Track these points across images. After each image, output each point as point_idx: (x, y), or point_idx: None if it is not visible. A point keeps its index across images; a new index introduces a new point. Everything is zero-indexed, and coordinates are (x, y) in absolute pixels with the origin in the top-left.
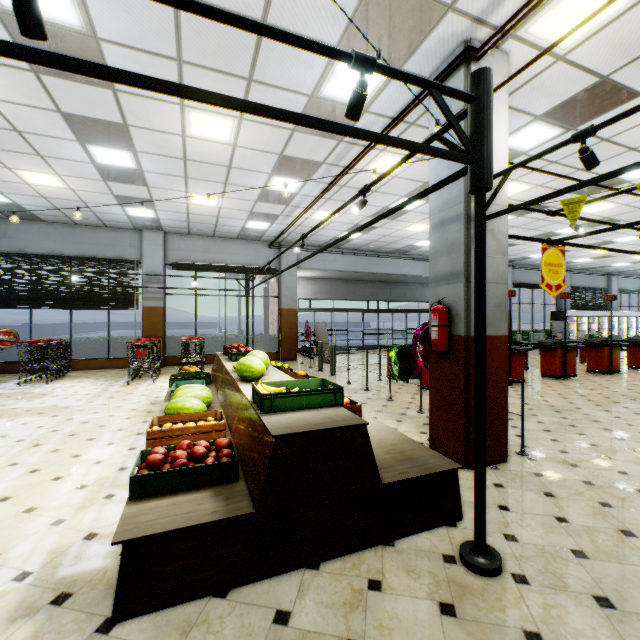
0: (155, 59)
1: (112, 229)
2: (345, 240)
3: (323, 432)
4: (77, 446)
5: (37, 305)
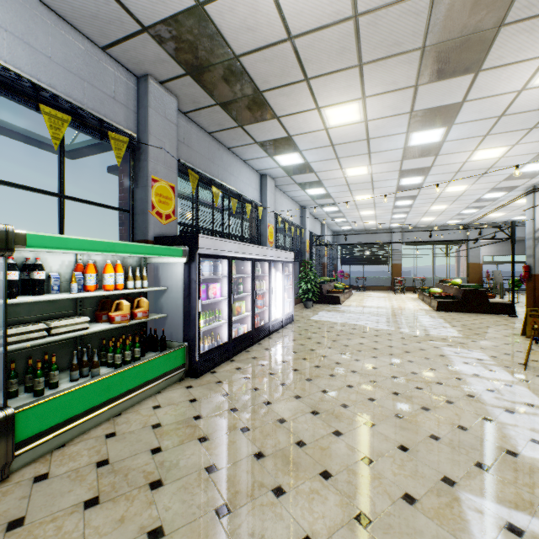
0: (426, 203)
1: (378, 230)
2: (517, 219)
3: (474, 290)
4: (402, 302)
5: (352, 264)
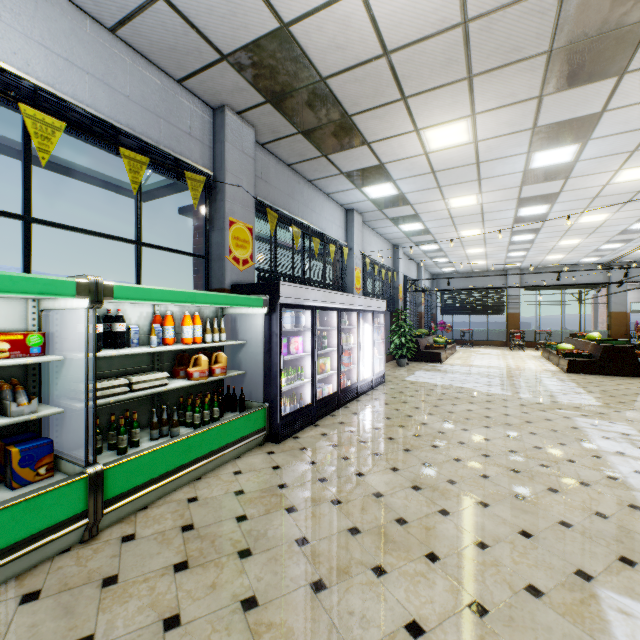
0: (553, 237)
1: (489, 272)
2: None
3: (618, 346)
4: (520, 360)
5: (456, 313)
